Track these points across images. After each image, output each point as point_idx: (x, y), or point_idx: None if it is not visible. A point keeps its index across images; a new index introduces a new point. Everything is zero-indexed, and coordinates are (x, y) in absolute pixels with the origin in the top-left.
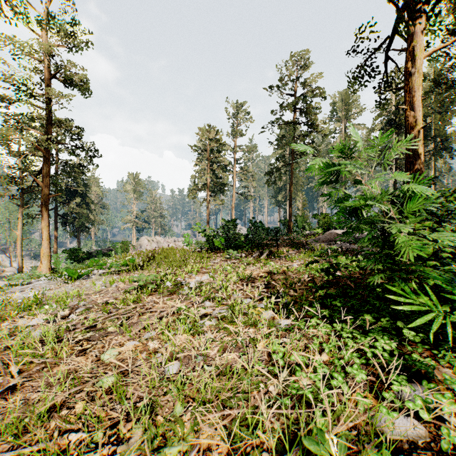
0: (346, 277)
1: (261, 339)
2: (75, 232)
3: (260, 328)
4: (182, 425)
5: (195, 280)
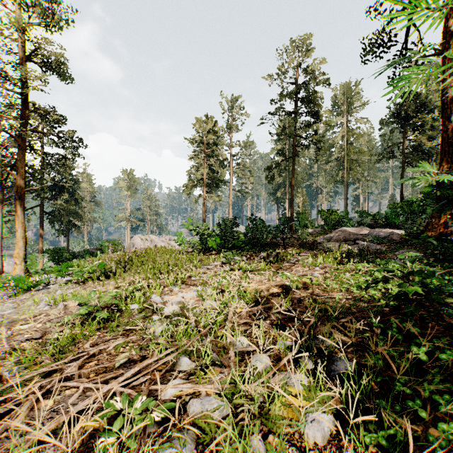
0: None
1: None
2: (64, 230)
3: None
4: None
5: (176, 300)
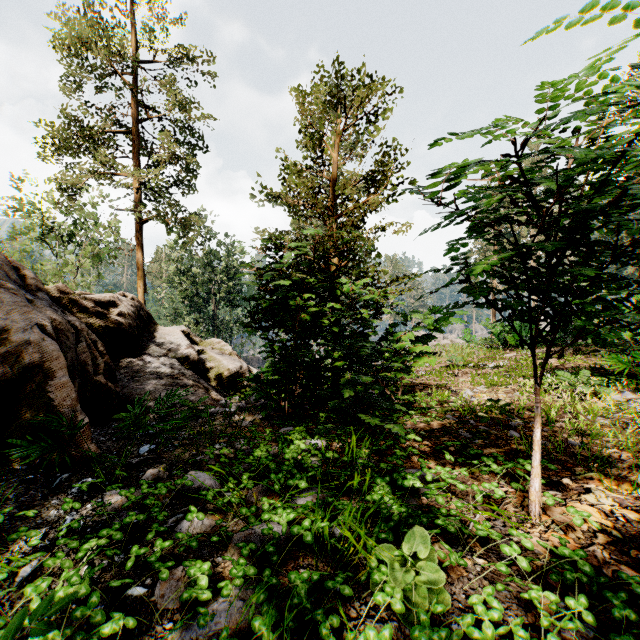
0: None
1: None
2: None
3: None
4: (504, 384)
5: (493, 364)
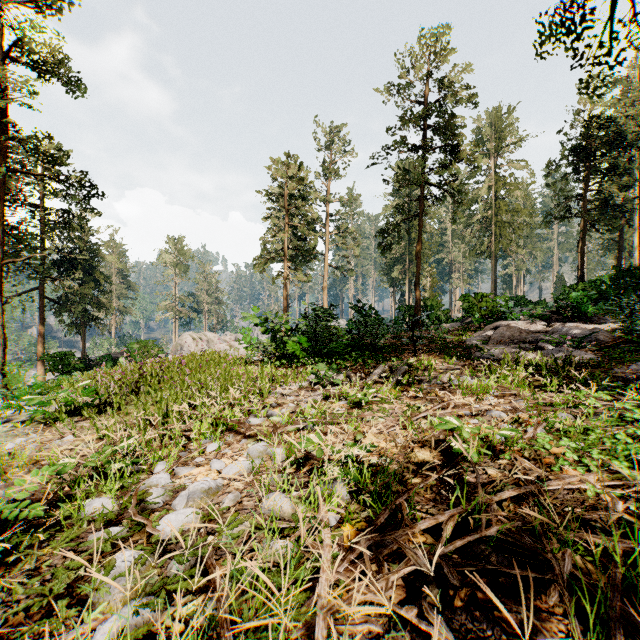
0: None
1: None
2: (78, 326)
3: None
4: None
5: (199, 485)
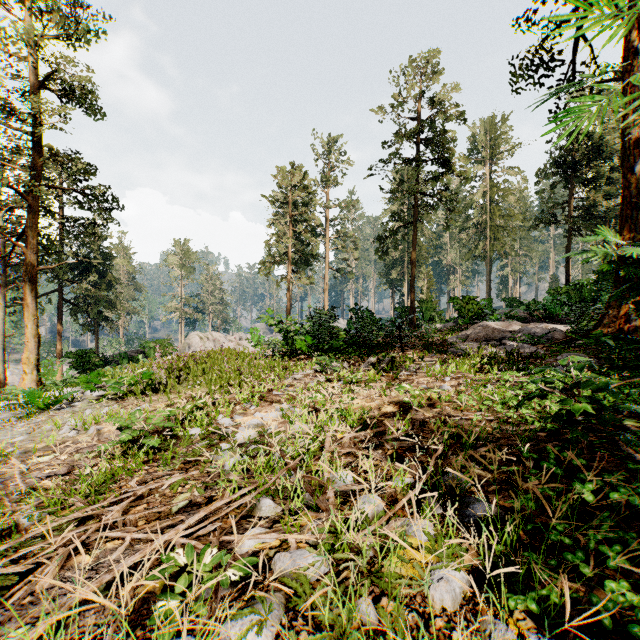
0: (632, 440)
1: None
2: (92, 326)
3: None
4: None
5: (252, 422)
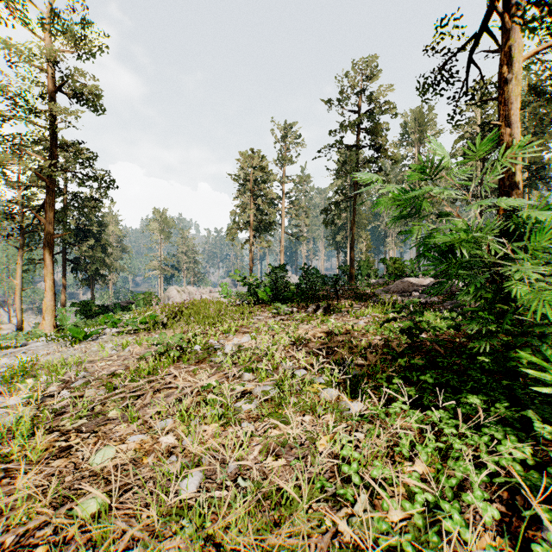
0: (435, 340)
1: (323, 433)
2: (89, 281)
3: (320, 414)
4: None
5: (232, 342)
